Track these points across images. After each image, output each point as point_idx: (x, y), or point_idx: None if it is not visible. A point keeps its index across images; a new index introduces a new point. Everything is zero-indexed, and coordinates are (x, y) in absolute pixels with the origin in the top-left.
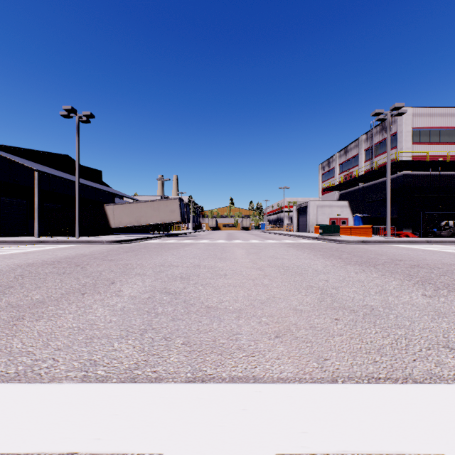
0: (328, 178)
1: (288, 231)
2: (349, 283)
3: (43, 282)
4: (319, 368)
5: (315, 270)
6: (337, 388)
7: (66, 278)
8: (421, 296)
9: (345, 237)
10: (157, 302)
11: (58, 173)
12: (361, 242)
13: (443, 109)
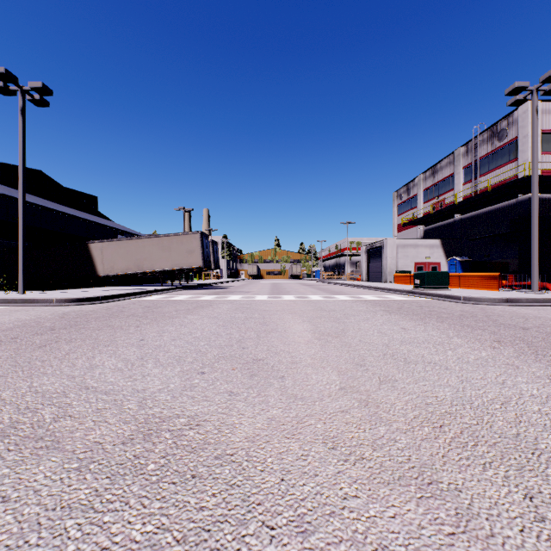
0: (407, 209)
1: (354, 280)
2: None
3: None
4: None
5: None
6: None
7: None
8: None
9: (460, 291)
10: None
11: (13, 192)
12: (504, 300)
13: None
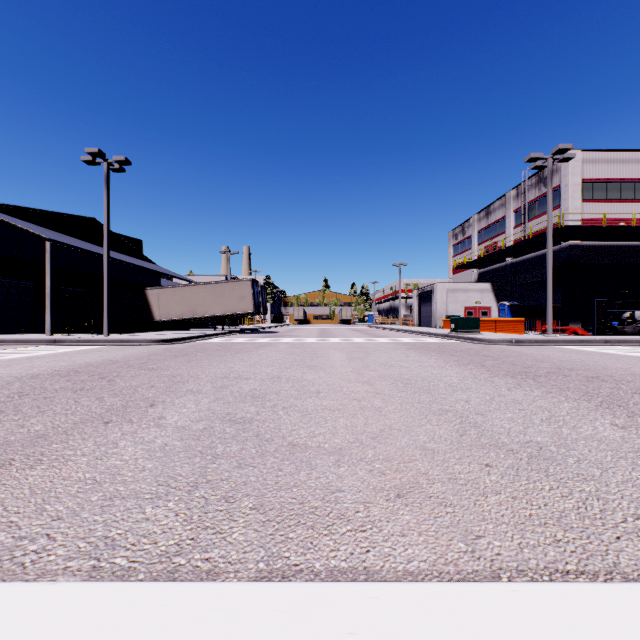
0: (463, 250)
1: (406, 325)
2: (500, 405)
3: (50, 404)
4: (469, 553)
5: (448, 385)
6: (501, 591)
7: (84, 397)
8: (611, 426)
9: (488, 335)
10: (216, 436)
11: (80, 243)
12: (511, 341)
13: (626, 152)
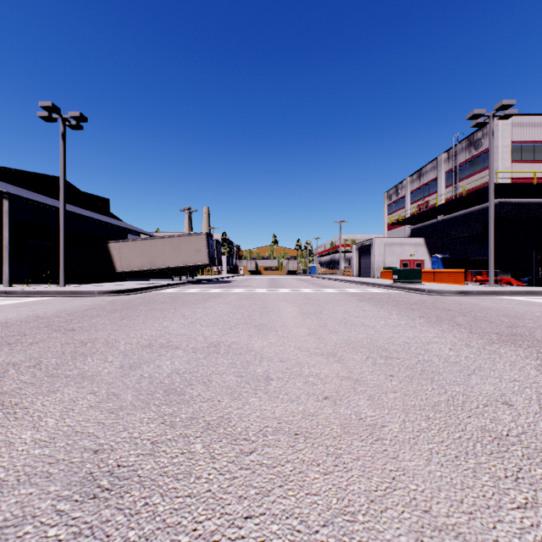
0: (396, 209)
1: (346, 276)
2: None
3: None
4: None
5: (446, 360)
6: None
7: None
8: None
9: (430, 285)
10: None
11: (44, 199)
12: (459, 292)
13: None
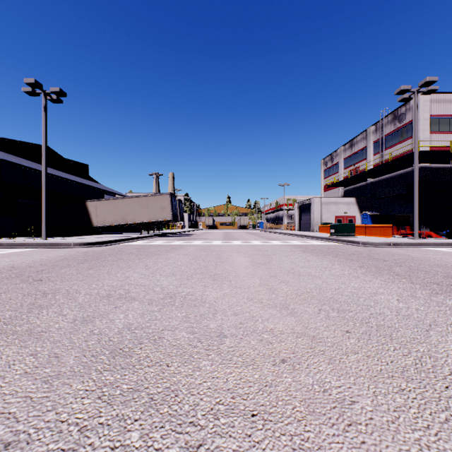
0: (331, 173)
1: (289, 230)
2: None
3: None
4: None
5: (398, 313)
6: None
7: None
8: None
9: (363, 238)
10: None
11: (31, 164)
12: (389, 244)
13: None
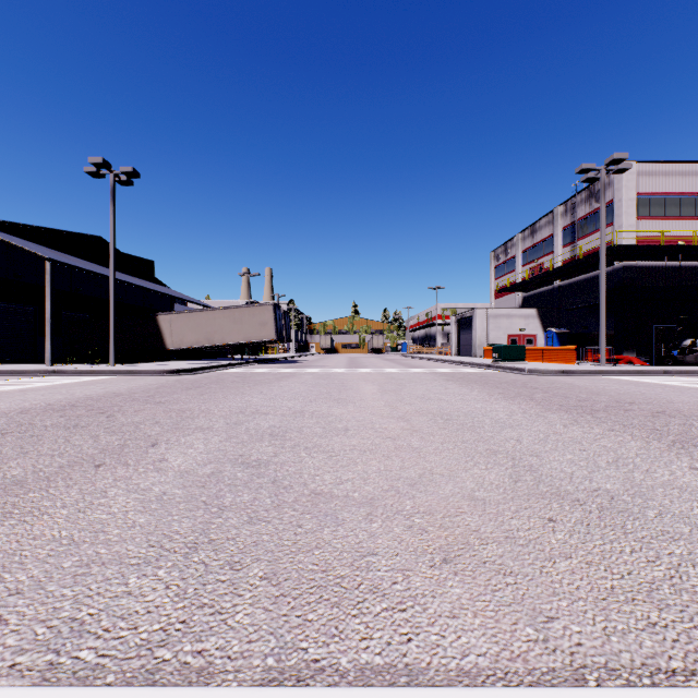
0: (505, 272)
1: (444, 355)
2: (557, 445)
3: (35, 443)
4: (541, 643)
5: (495, 421)
6: None
7: (76, 435)
8: (690, 470)
9: (535, 365)
10: (225, 483)
11: (84, 263)
12: (561, 372)
13: (686, 164)
